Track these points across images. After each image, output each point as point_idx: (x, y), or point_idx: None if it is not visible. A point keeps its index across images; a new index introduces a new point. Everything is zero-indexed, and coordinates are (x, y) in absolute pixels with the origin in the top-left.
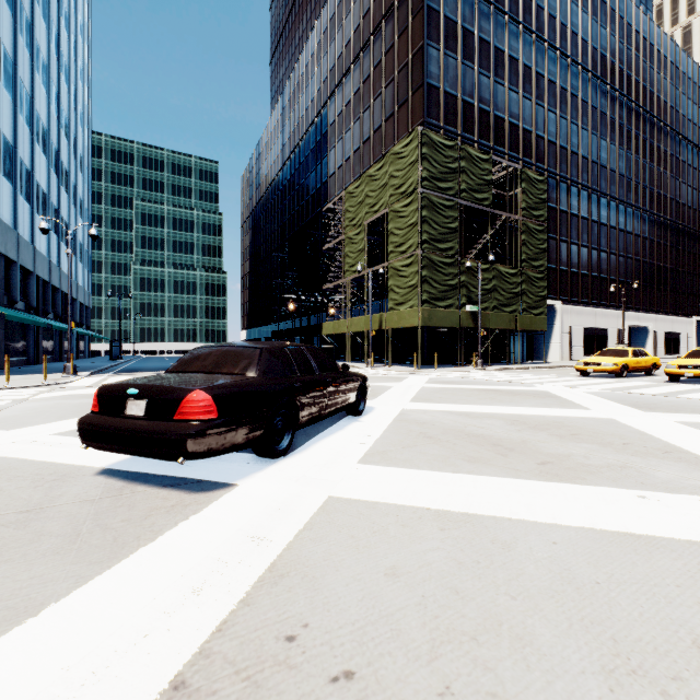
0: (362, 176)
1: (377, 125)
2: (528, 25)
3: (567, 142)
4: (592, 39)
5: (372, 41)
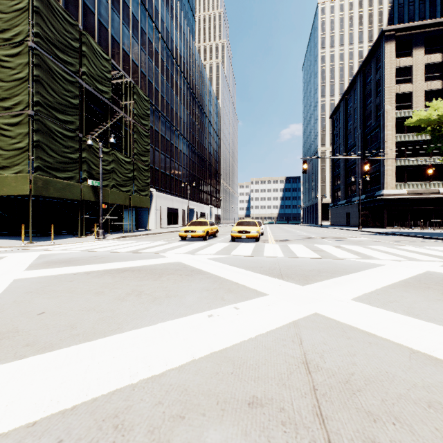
0: None
1: None
2: None
3: (159, 87)
4: (171, 33)
5: None
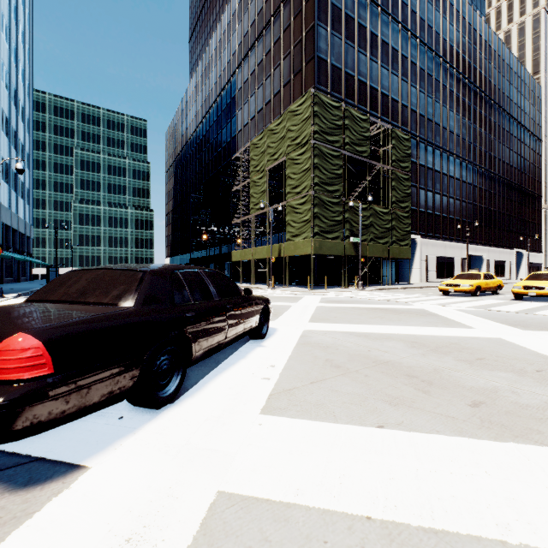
0: (264, 130)
1: (277, 90)
2: (396, 17)
3: (424, 111)
4: (443, 33)
5: (272, 21)
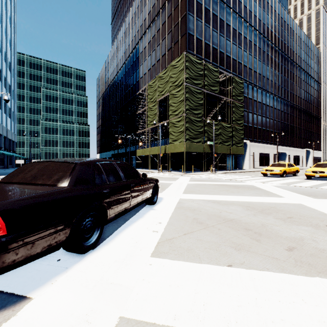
0: (156, 77)
1: (163, 53)
2: (235, 9)
3: (252, 66)
4: (262, 19)
5: (161, 11)
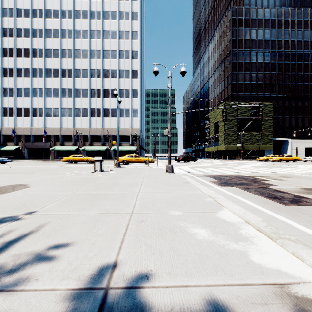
0: (213, 110)
1: (220, 91)
2: (274, 49)
3: (295, 82)
4: (311, 38)
5: (219, 67)
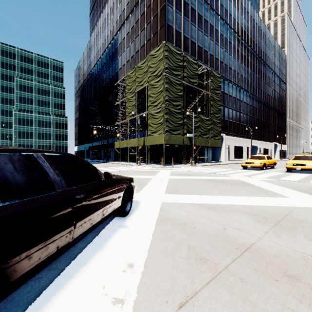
0: (134, 67)
1: (142, 44)
2: (212, 6)
3: (227, 63)
4: (237, 19)
5: (140, 2)
